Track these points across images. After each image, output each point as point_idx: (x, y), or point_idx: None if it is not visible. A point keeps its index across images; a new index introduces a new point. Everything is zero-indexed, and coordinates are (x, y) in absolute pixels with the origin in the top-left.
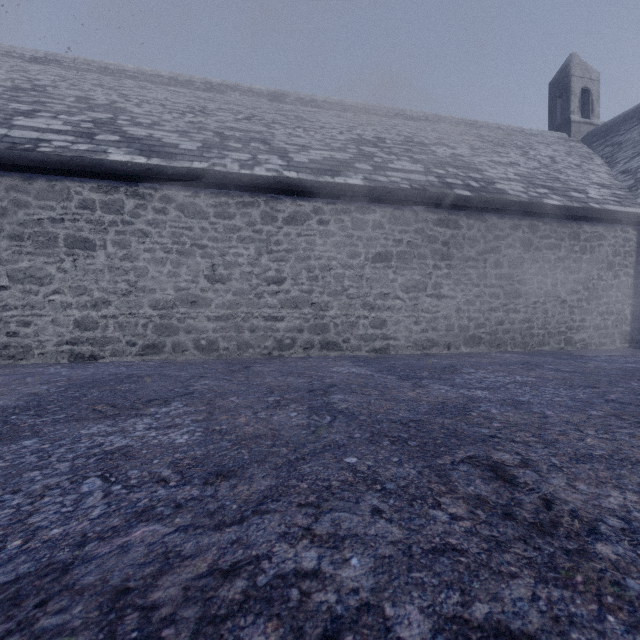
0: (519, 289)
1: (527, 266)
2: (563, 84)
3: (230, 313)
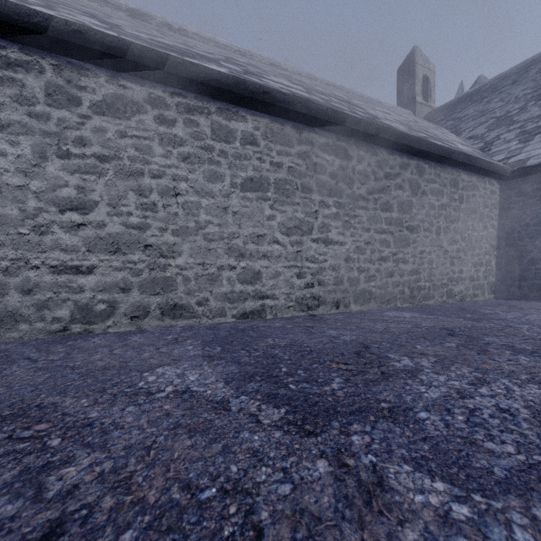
0: (408, 236)
1: (415, 211)
2: (409, 70)
3: None
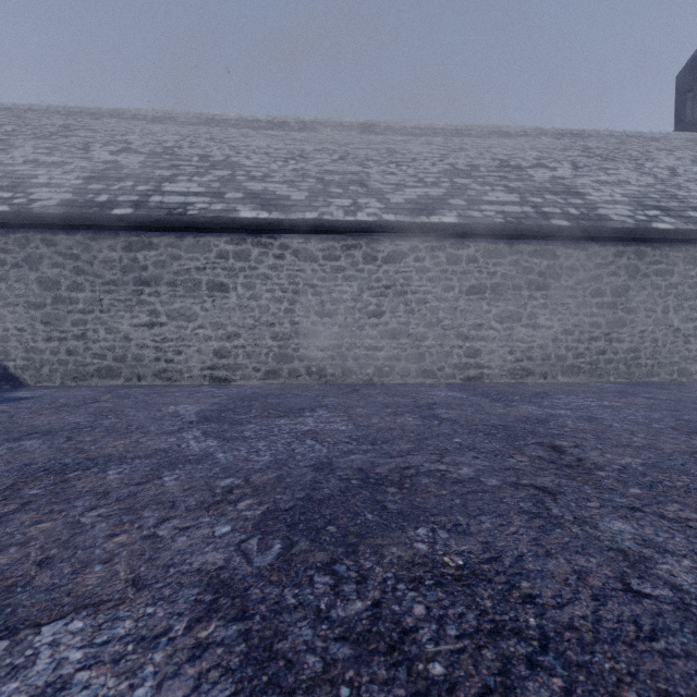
0: (623, 318)
1: (633, 294)
2: (694, 76)
3: (336, 344)
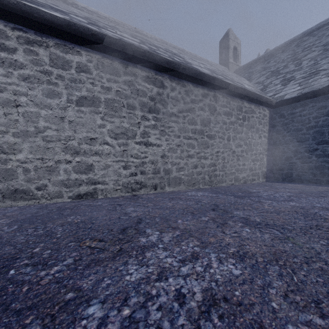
0: (207, 141)
1: (213, 125)
2: (226, 42)
3: None
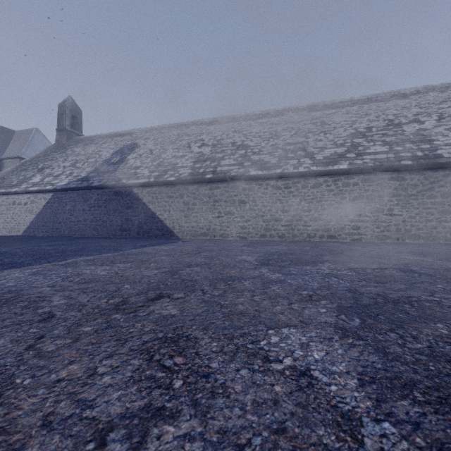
0: (449, 209)
1: None
2: None
3: (289, 223)
